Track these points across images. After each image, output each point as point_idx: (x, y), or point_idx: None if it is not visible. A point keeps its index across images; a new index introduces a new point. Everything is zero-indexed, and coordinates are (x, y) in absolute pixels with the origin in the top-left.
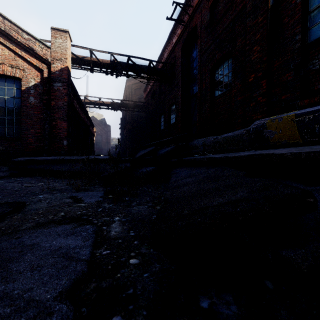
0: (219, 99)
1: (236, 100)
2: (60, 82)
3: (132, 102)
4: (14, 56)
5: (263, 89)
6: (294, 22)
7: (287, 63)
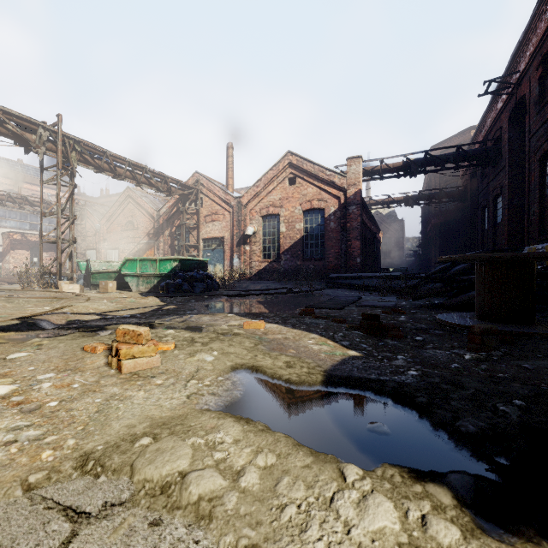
0: None
1: None
2: (354, 205)
3: (440, 182)
4: (320, 191)
5: None
6: None
7: None
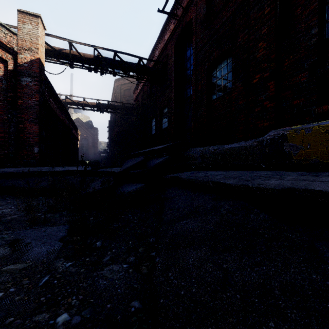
0: (217, 102)
1: (237, 104)
2: (30, 76)
3: (121, 104)
4: None
5: (271, 92)
6: (309, 13)
7: (300, 61)
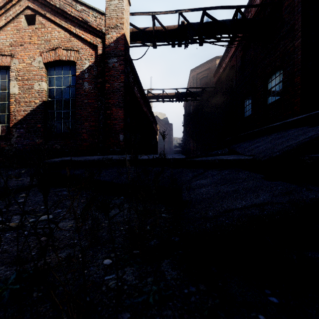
0: None
1: None
2: (116, 56)
3: None
4: (69, 37)
5: None
6: None
7: None
